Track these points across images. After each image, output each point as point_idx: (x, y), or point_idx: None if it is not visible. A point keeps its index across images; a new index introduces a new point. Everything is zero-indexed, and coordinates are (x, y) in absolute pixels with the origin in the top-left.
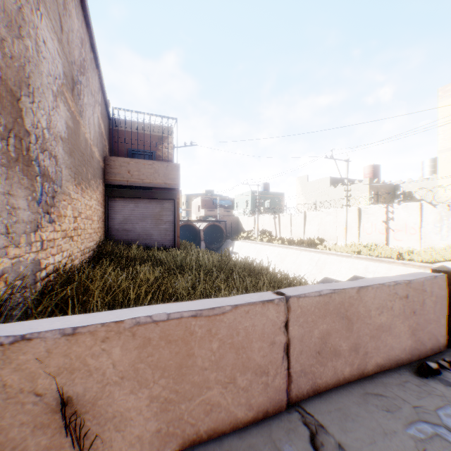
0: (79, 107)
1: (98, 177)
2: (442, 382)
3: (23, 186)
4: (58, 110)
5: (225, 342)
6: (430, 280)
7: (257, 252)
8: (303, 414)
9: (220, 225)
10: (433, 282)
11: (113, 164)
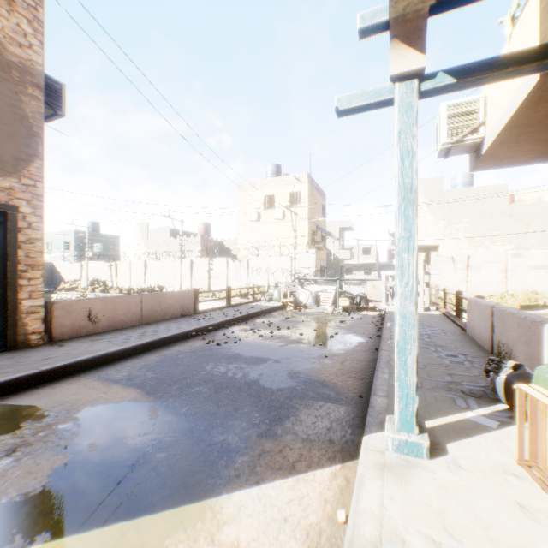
0: None
1: None
2: (186, 317)
3: None
4: None
5: (125, 304)
6: (188, 291)
7: None
8: (146, 324)
9: None
10: (189, 292)
11: None
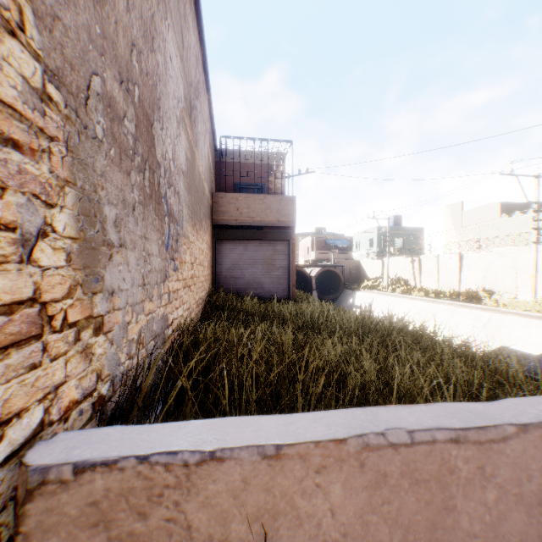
0: (194, 136)
1: (207, 216)
2: None
3: (154, 228)
4: (180, 139)
5: (506, 490)
6: None
7: (389, 307)
8: None
9: (336, 271)
10: None
11: (221, 201)
